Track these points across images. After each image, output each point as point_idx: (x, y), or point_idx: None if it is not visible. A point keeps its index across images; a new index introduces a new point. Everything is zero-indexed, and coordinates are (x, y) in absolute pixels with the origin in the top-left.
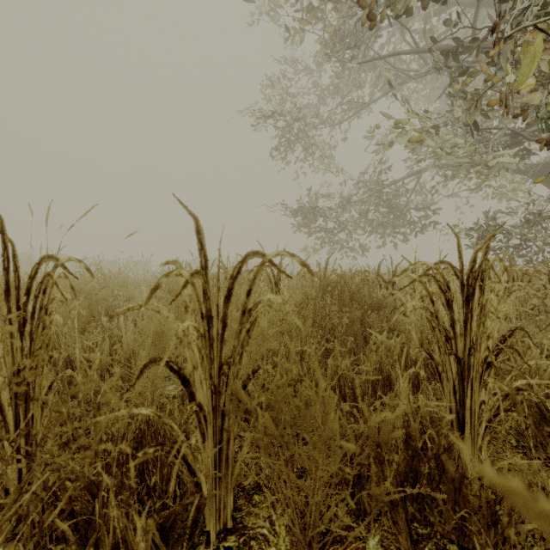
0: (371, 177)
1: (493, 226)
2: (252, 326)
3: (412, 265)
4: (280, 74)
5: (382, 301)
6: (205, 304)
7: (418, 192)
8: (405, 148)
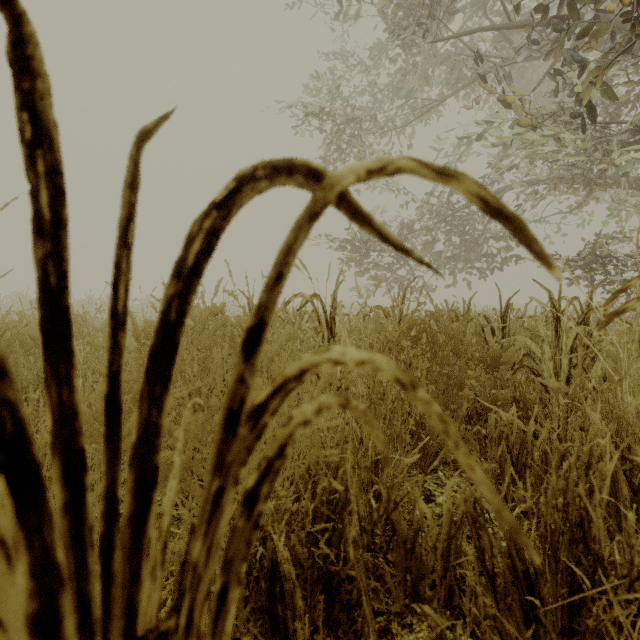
0: (442, 196)
1: (604, 254)
2: (265, 477)
3: (639, 277)
4: (328, 68)
5: (499, 353)
6: (54, 389)
7: None
8: (499, 143)
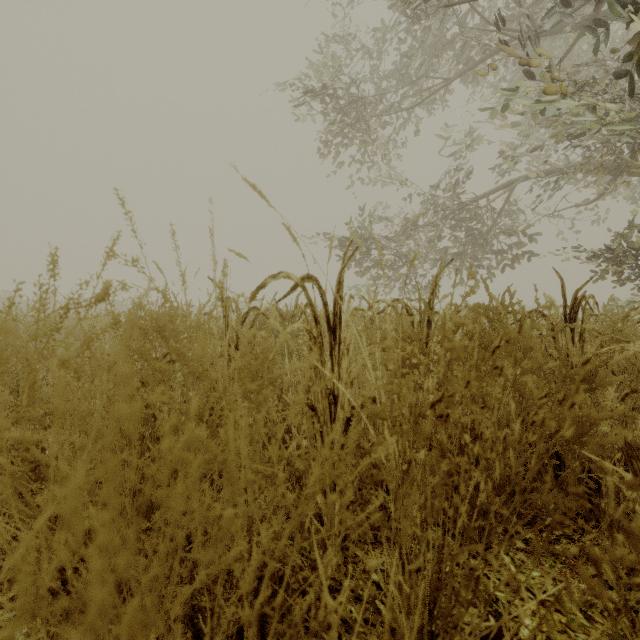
0: (450, 186)
1: (636, 246)
2: None
3: None
4: None
5: (594, 369)
6: None
7: (507, 211)
8: (531, 110)
